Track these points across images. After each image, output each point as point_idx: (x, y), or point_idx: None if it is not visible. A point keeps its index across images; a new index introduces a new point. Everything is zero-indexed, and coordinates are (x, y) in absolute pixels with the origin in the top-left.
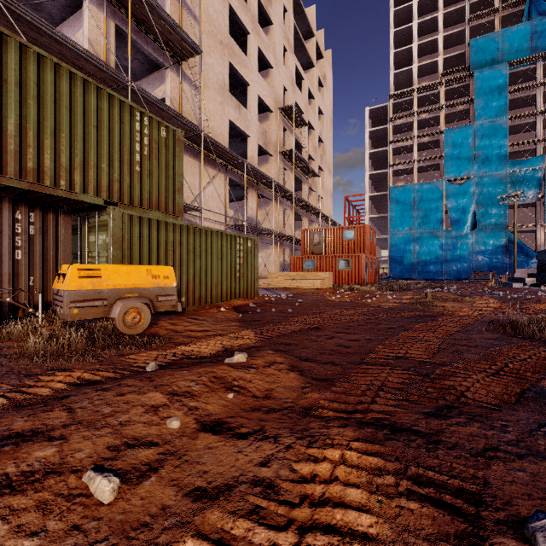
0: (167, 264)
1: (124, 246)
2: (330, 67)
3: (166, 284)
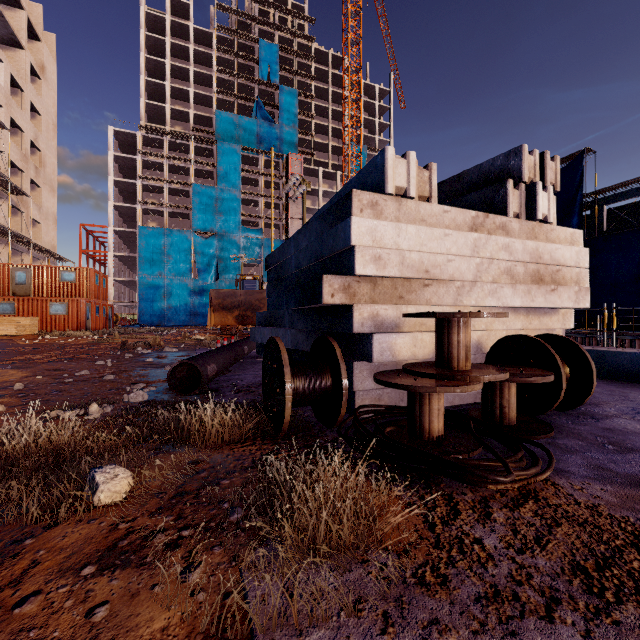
0: None
1: None
2: (54, 57)
3: None
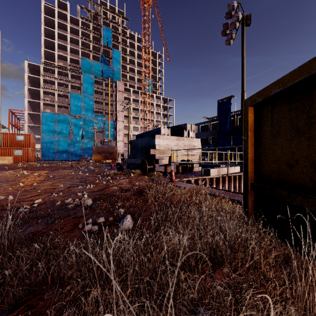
0: None
1: None
2: None
3: None
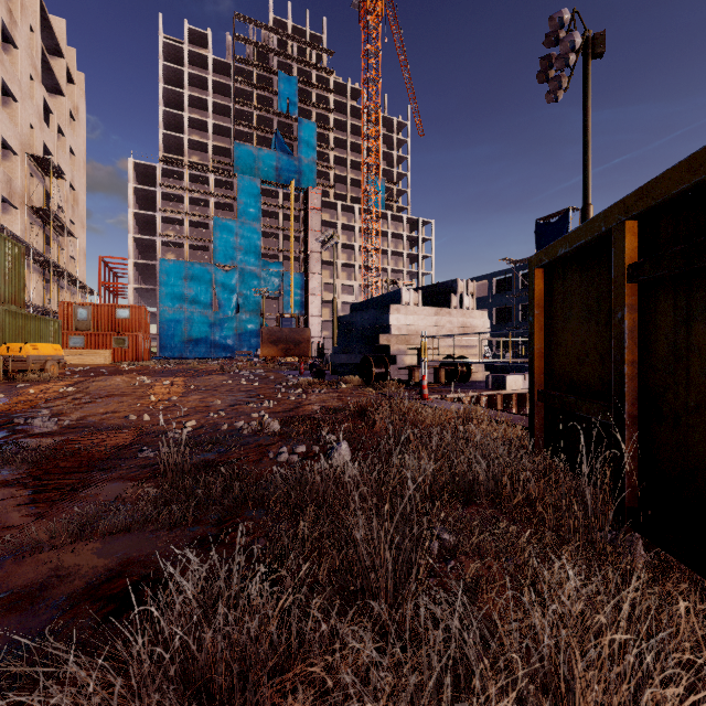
0: (19, 341)
1: (3, 330)
2: (83, 95)
3: (61, 354)
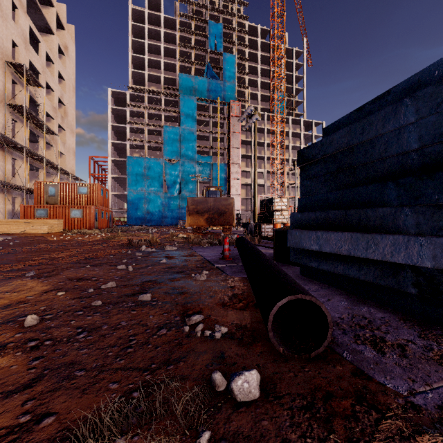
0: None
1: None
2: (73, 41)
3: None
